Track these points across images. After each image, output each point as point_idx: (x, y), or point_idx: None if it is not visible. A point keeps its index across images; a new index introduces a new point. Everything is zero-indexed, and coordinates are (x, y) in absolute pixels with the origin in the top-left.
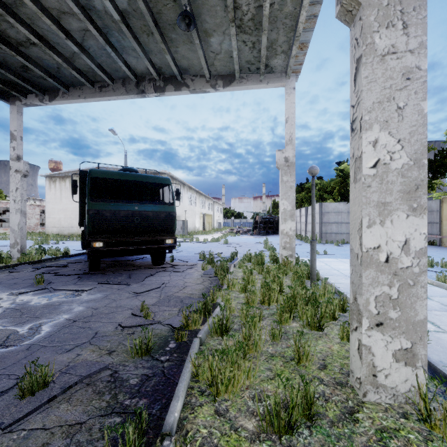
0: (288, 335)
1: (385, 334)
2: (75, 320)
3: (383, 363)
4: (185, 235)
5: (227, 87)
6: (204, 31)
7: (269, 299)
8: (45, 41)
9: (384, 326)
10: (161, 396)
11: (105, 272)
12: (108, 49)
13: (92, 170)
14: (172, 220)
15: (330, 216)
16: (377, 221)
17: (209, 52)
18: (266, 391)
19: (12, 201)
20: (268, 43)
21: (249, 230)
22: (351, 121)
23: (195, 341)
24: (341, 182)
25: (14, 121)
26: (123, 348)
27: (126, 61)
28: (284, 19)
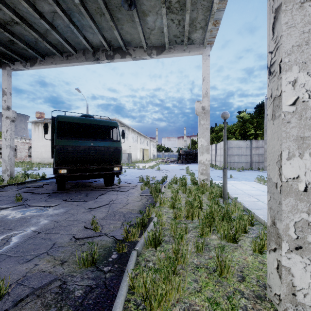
0: (209, 247)
1: (304, 257)
2: (39, 232)
3: (302, 283)
4: (129, 164)
5: (159, 55)
6: (142, 11)
7: (193, 215)
8: (25, 21)
9: (303, 249)
10: (101, 310)
11: (69, 191)
12: (71, 26)
13: (59, 115)
14: (118, 153)
15: (233, 150)
16: (296, 153)
17: (146, 28)
18: (194, 305)
19: (4, 139)
20: (190, 21)
21: (175, 160)
22: (269, 65)
23: (133, 253)
24: (241, 126)
25: (5, 81)
26: (74, 258)
27: (85, 36)
28: (202, 1)
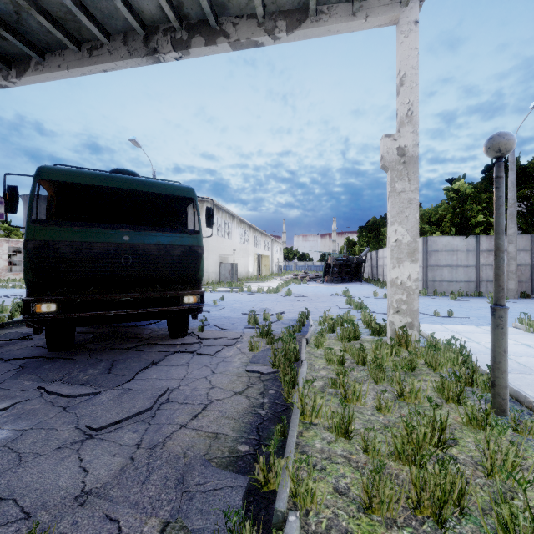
0: None
1: None
2: None
3: None
4: (233, 283)
5: (293, 31)
6: None
7: (444, 509)
8: None
9: None
10: None
11: (77, 353)
12: None
13: (44, 167)
14: (194, 261)
15: (440, 256)
16: None
17: None
18: None
19: None
20: None
21: (318, 276)
22: None
23: None
24: (454, 208)
25: None
26: None
27: None
28: None
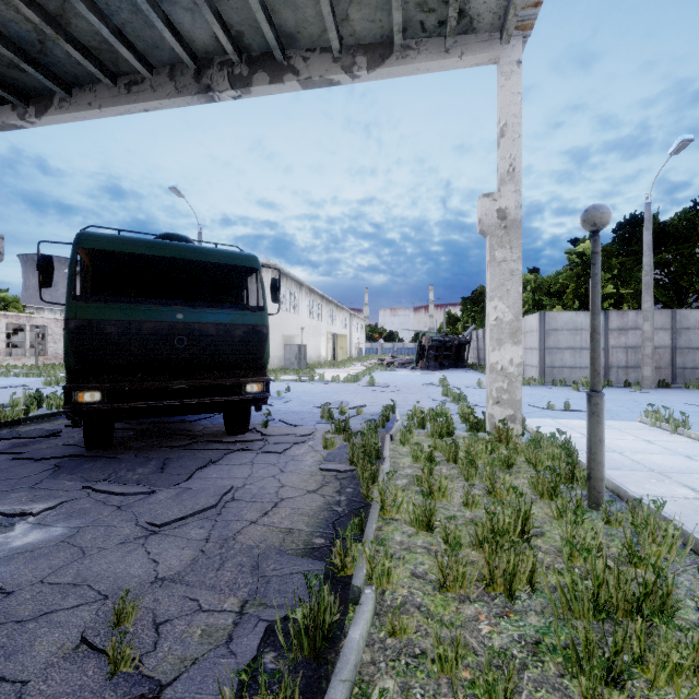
0: None
1: None
2: None
3: None
4: (301, 370)
5: (376, 69)
6: None
7: (513, 581)
8: None
9: None
10: None
11: (119, 451)
12: None
13: (84, 233)
14: (259, 342)
15: (560, 336)
16: None
17: None
18: None
19: None
20: None
21: (410, 361)
22: None
23: None
24: (578, 276)
25: None
26: None
27: (172, 22)
28: None
